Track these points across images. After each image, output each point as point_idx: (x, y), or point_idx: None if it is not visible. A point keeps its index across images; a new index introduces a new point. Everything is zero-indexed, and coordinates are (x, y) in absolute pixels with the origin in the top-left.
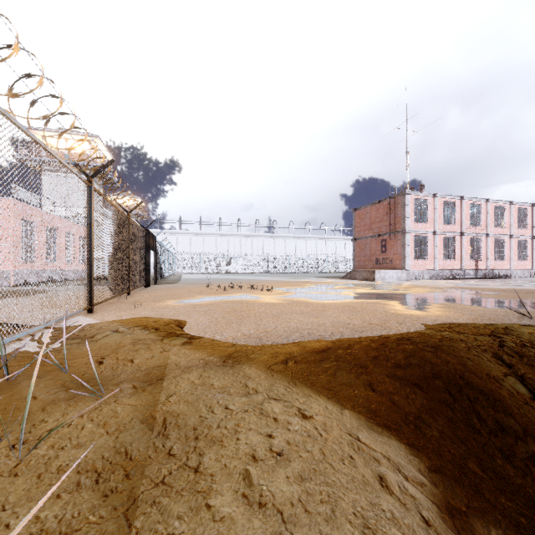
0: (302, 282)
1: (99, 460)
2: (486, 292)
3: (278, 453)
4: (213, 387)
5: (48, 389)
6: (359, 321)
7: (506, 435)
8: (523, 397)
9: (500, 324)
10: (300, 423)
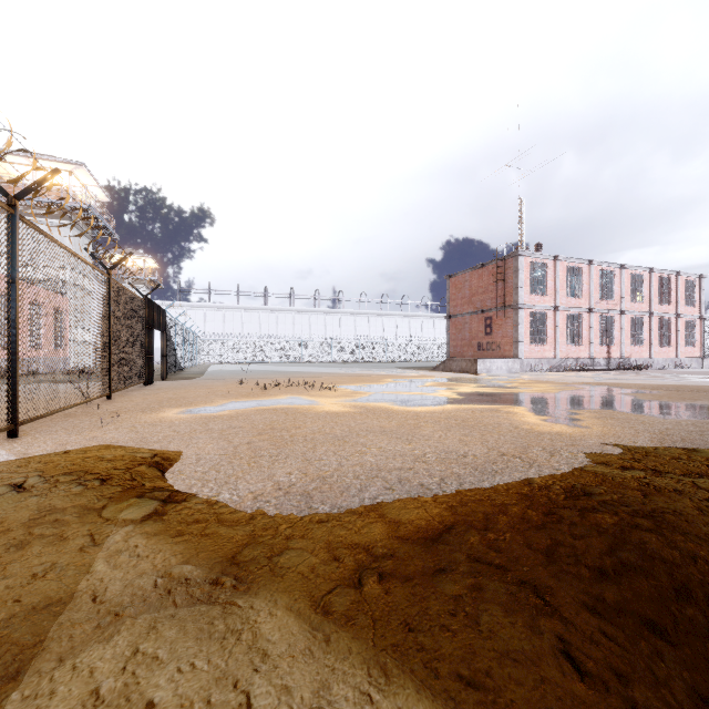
0: (378, 377)
1: None
2: (638, 391)
3: None
4: None
5: None
6: (480, 448)
7: None
8: None
9: (708, 451)
10: None
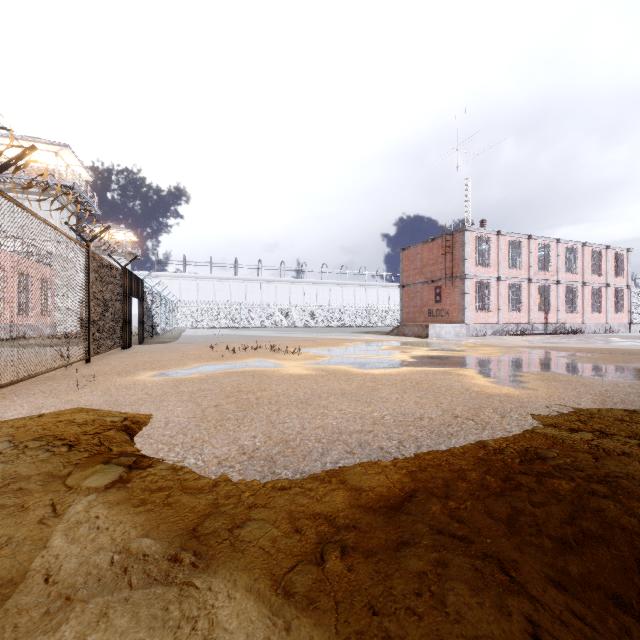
0: (338, 341)
1: None
2: (575, 354)
3: None
4: None
5: None
6: (435, 410)
7: None
8: None
9: None
10: None
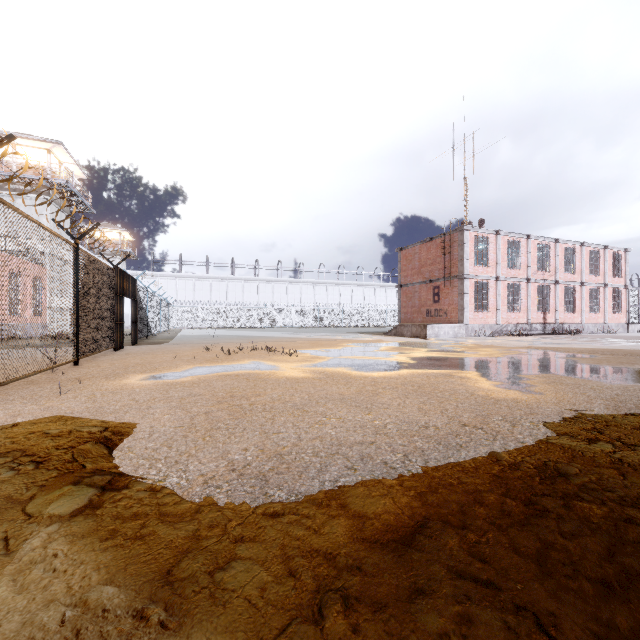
0: (336, 341)
1: None
2: (577, 355)
3: None
4: None
5: None
6: (440, 418)
7: None
8: None
9: None
10: None
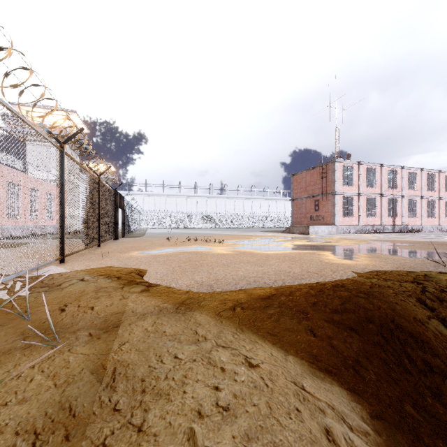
0: (248, 236)
1: (42, 417)
2: (403, 244)
3: (225, 408)
4: (165, 334)
5: (7, 338)
6: (298, 269)
7: (434, 374)
8: (446, 338)
9: (420, 272)
10: (246, 373)
